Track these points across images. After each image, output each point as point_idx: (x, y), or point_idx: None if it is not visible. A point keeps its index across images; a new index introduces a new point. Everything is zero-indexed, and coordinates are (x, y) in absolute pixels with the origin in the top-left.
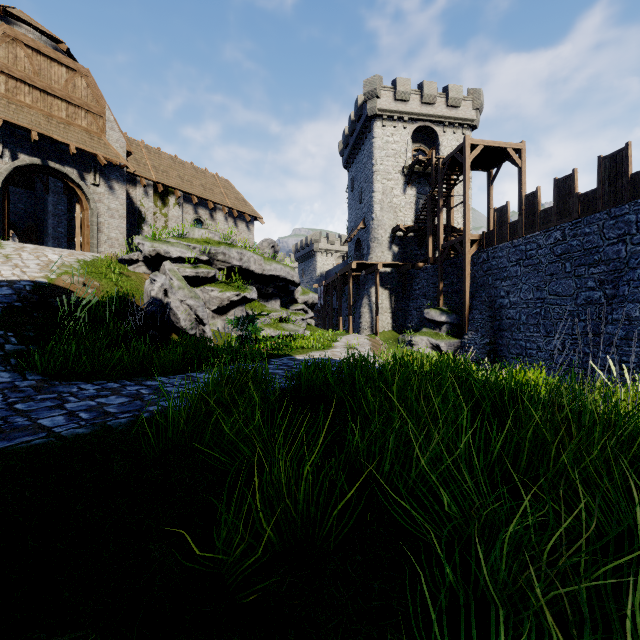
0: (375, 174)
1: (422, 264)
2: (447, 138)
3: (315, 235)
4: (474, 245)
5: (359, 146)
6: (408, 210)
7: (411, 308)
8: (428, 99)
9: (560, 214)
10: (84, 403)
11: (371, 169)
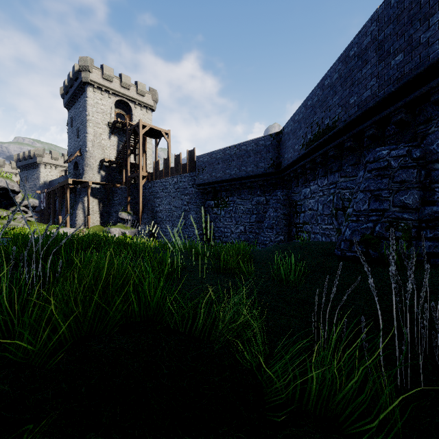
0: (88, 122)
1: (119, 185)
2: (137, 112)
3: (39, 150)
4: (145, 179)
5: (77, 97)
6: (112, 150)
7: (112, 211)
8: (125, 85)
9: (176, 171)
10: None
11: (85, 117)
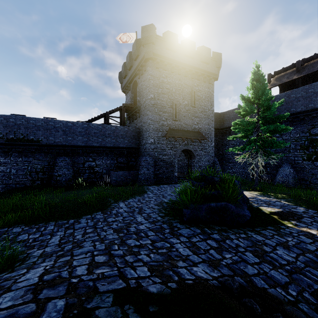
0: None
1: None
2: None
3: None
4: None
5: None
6: None
7: None
8: None
9: None
10: (33, 236)
11: None
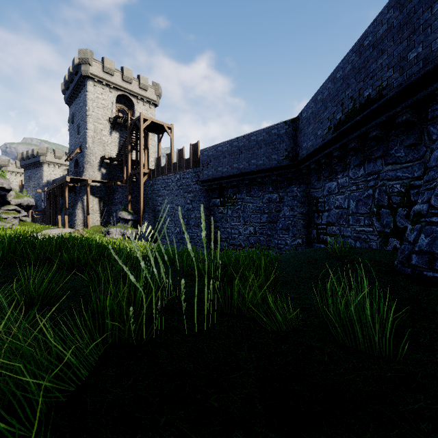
0: (88, 117)
1: (120, 183)
2: (140, 107)
3: (42, 149)
4: (146, 176)
5: (77, 93)
6: (113, 146)
7: (113, 210)
8: (127, 79)
9: (179, 167)
10: None
11: (85, 112)
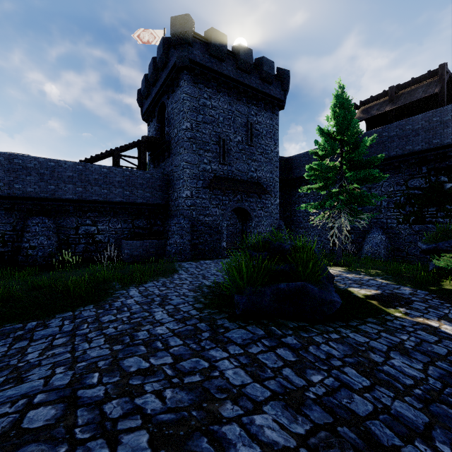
0: None
1: None
2: None
3: None
4: None
5: None
6: None
7: None
8: None
9: None
10: None
11: None
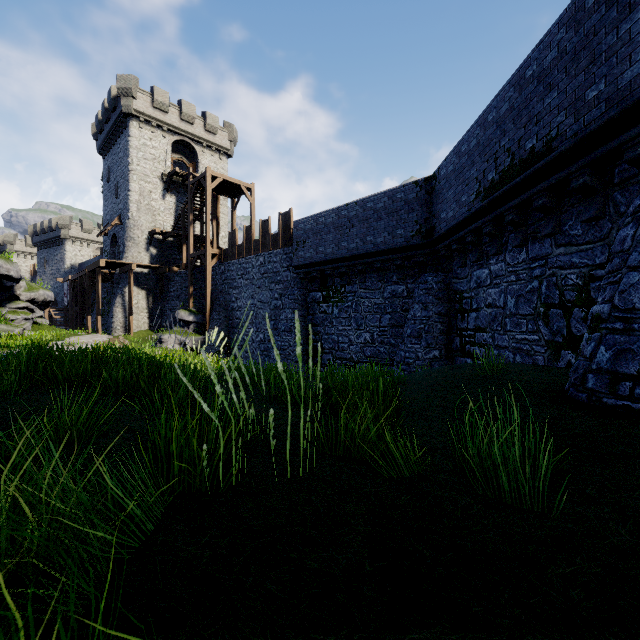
0: (131, 173)
1: (177, 269)
2: (206, 158)
3: (63, 219)
4: (215, 258)
5: (115, 137)
6: (168, 215)
7: (167, 309)
8: (187, 118)
9: (263, 245)
10: None
11: (127, 167)
